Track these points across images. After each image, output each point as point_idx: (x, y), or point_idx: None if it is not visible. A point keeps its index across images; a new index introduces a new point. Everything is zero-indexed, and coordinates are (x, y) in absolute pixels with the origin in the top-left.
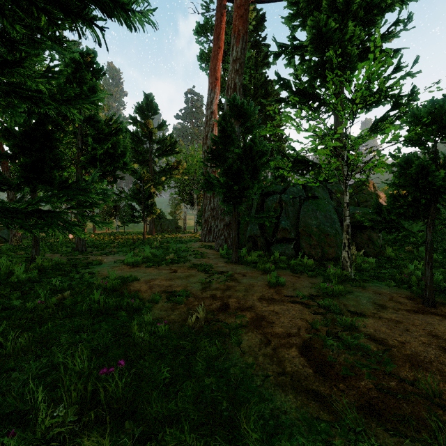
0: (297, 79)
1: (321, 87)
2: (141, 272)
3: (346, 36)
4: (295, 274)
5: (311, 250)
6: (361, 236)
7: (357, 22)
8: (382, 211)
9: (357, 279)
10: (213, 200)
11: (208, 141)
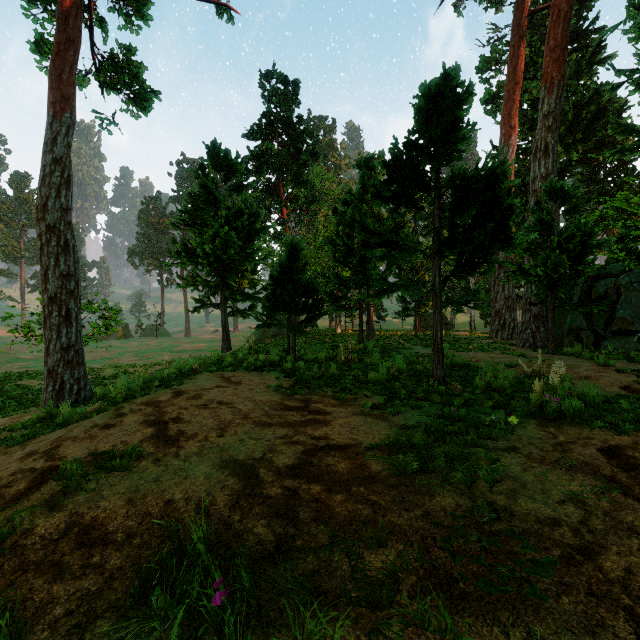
0: None
1: None
2: (457, 353)
3: None
4: (632, 363)
5: None
6: None
7: None
8: None
9: None
10: (508, 286)
11: None
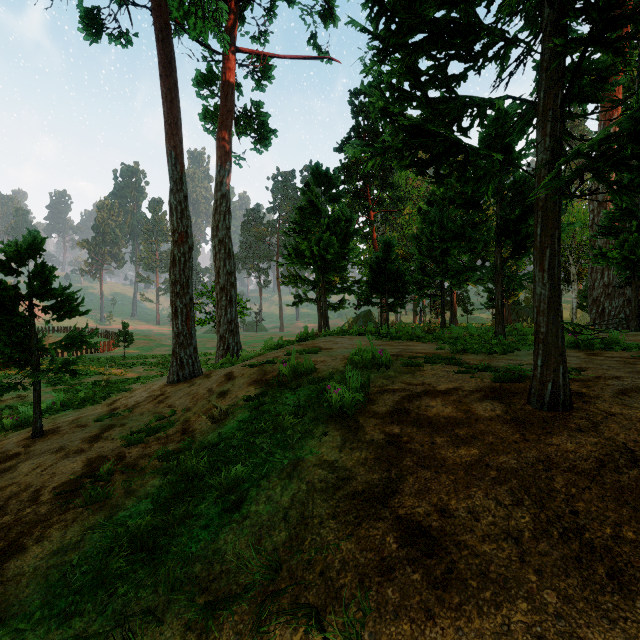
0: None
1: None
2: None
3: None
4: None
5: None
6: None
7: None
8: None
9: None
10: (607, 273)
11: (599, 196)
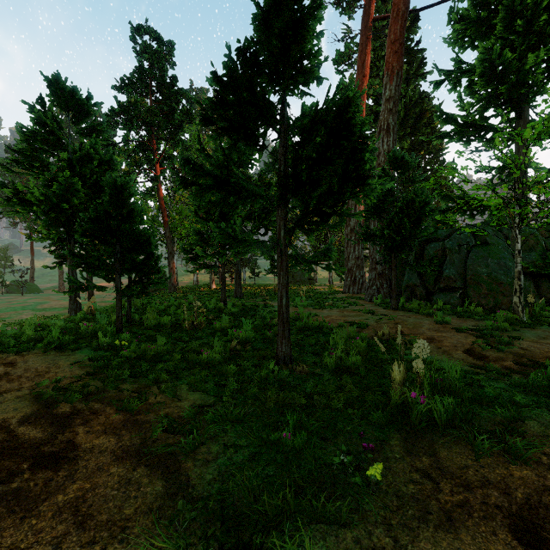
0: (464, 110)
1: (496, 116)
2: (314, 311)
3: (526, 67)
4: (461, 319)
5: (481, 299)
6: (548, 286)
7: (544, 39)
8: (546, 258)
9: (529, 323)
10: (358, 248)
11: None
